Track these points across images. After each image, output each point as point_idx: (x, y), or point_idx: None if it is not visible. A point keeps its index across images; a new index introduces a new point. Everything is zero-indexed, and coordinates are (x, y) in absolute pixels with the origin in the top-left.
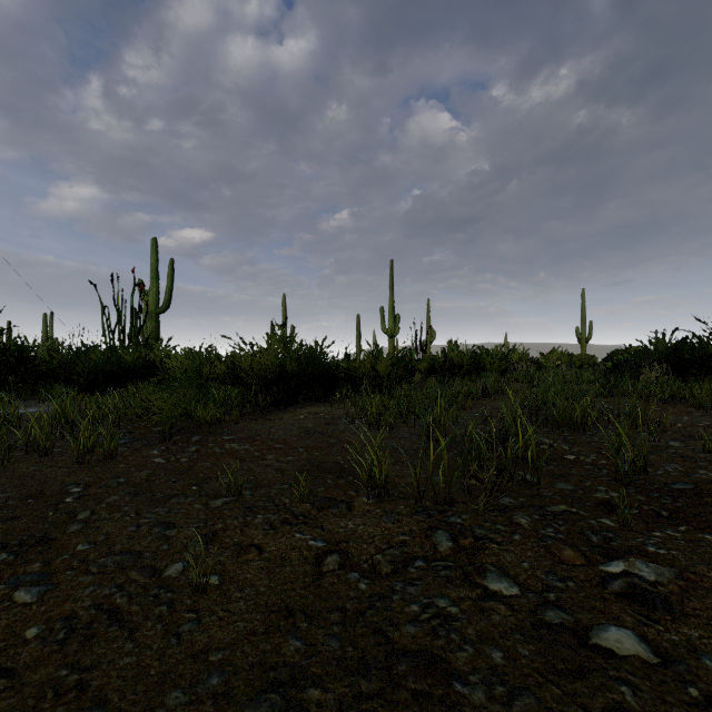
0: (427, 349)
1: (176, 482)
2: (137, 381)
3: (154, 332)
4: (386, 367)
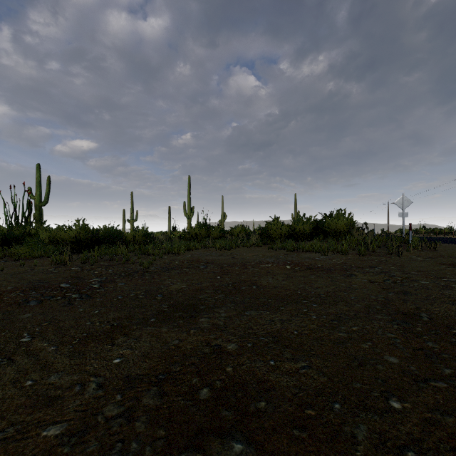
0: (222, 225)
1: (11, 266)
2: (23, 244)
3: (38, 216)
4: (138, 236)
